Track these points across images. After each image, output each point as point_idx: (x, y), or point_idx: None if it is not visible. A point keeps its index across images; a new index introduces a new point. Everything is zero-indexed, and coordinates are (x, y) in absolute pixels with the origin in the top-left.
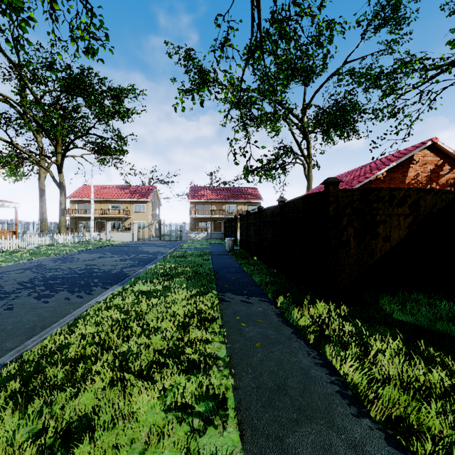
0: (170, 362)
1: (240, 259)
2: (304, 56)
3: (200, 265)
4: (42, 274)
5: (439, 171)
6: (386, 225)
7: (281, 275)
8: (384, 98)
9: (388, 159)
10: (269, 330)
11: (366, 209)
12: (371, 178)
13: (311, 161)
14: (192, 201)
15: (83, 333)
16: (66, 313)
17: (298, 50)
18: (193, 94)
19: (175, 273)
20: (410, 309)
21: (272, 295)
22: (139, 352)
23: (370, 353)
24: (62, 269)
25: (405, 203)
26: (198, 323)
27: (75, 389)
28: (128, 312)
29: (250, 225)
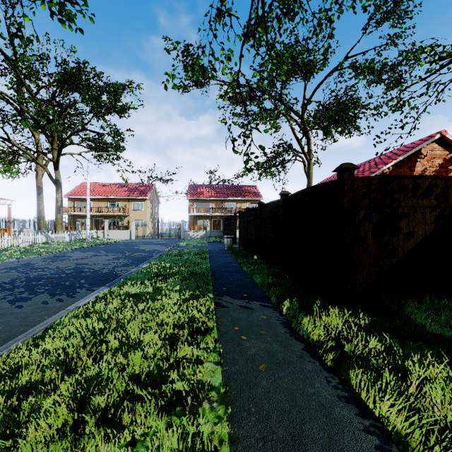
0: (149, 394)
1: (239, 257)
2: (305, 51)
3: (196, 264)
4: (26, 273)
5: (448, 166)
6: (409, 218)
7: (285, 275)
8: (389, 90)
9: (394, 153)
10: (275, 345)
11: (386, 200)
12: (377, 173)
13: (311, 158)
14: (191, 199)
15: (48, 348)
16: (38, 321)
17: (299, 45)
18: (186, 72)
19: (169, 273)
20: (446, 320)
21: (276, 299)
22: (110, 378)
23: (411, 384)
24: (50, 268)
25: (431, 194)
26: (189, 336)
27: (10, 442)
28: (109, 320)
29: (250, 222)
